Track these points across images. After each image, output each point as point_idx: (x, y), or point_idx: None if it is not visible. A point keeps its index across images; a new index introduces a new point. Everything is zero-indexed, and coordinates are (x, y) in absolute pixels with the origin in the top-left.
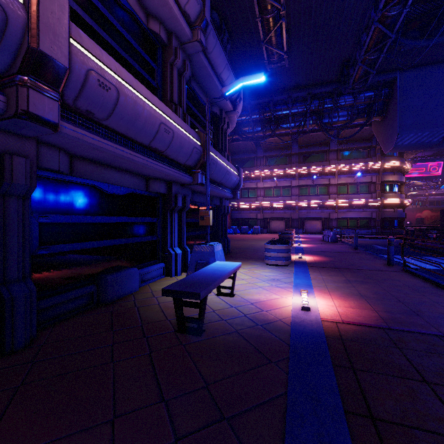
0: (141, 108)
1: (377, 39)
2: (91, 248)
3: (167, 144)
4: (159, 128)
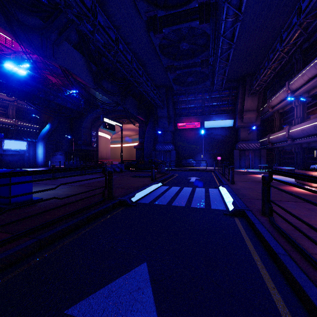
0: (297, 131)
1: None
2: (314, 162)
3: (307, 133)
4: (302, 132)
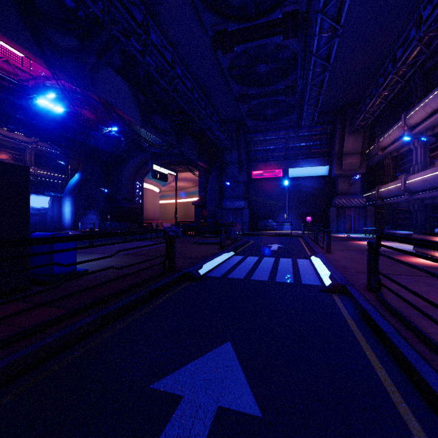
0: (417, 182)
1: (336, 1)
2: None
3: (430, 184)
4: (423, 183)
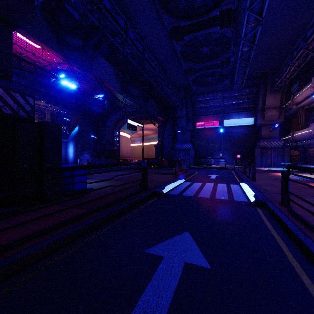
0: None
1: (259, 1)
2: None
3: None
4: None
